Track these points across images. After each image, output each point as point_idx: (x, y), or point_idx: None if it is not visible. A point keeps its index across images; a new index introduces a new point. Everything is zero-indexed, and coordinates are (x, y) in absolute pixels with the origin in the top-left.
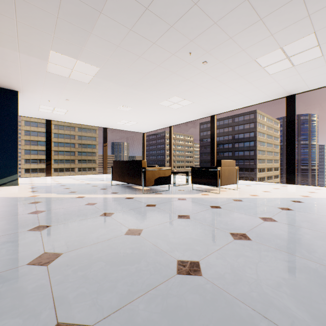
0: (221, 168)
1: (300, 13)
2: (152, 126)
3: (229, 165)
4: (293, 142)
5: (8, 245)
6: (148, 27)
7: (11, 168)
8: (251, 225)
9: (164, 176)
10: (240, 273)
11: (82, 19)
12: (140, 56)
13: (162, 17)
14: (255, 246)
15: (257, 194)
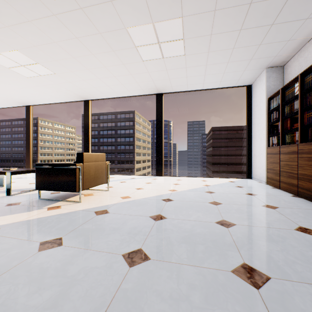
0: (83, 164)
1: None
2: None
3: (98, 159)
4: (162, 137)
5: None
6: None
7: None
8: (100, 304)
9: None
10: None
11: None
12: None
13: None
14: None
15: (130, 194)
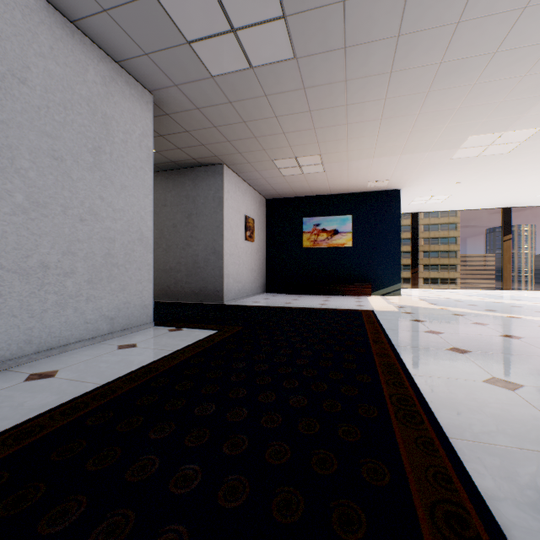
0: None
1: None
2: None
3: None
4: None
5: (500, 342)
6: None
7: (394, 276)
8: None
9: None
10: None
11: (539, 87)
12: None
13: None
14: None
15: None
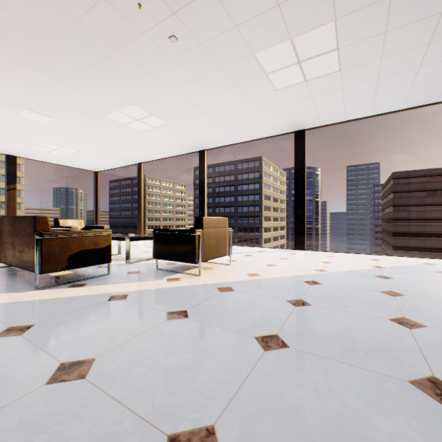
0: (203, 231)
1: None
2: (107, 159)
3: (218, 225)
4: (303, 193)
5: None
6: None
7: None
8: (235, 377)
9: (95, 248)
10: None
11: None
12: None
13: None
14: None
15: (258, 271)
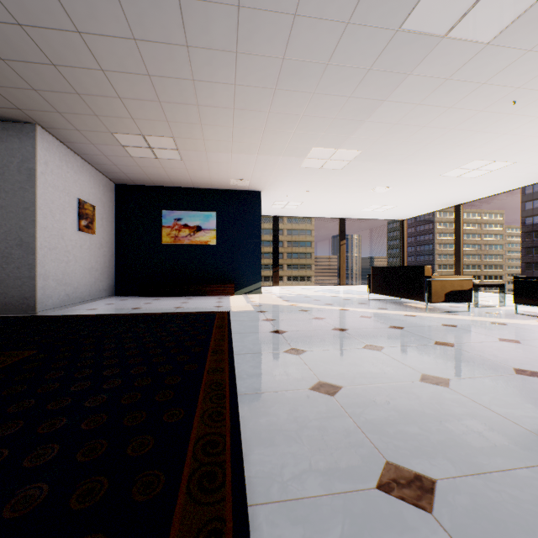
0: None
1: None
2: (420, 208)
3: None
4: None
5: (331, 336)
6: (445, 95)
7: (256, 275)
8: None
9: (460, 289)
10: None
11: (360, 112)
12: (424, 125)
13: (468, 80)
14: None
15: None
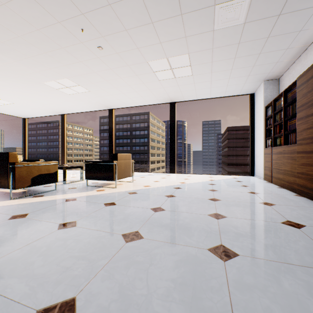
0: (118, 161)
1: (180, 32)
2: (36, 110)
3: (126, 158)
4: (174, 140)
5: None
6: None
7: None
8: (144, 220)
9: (48, 173)
10: (129, 293)
11: None
12: (5, 3)
13: None
14: (147, 245)
15: (149, 184)
